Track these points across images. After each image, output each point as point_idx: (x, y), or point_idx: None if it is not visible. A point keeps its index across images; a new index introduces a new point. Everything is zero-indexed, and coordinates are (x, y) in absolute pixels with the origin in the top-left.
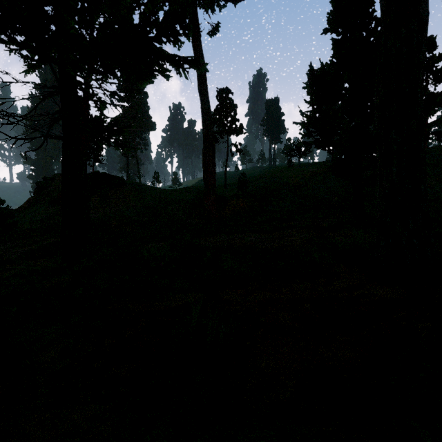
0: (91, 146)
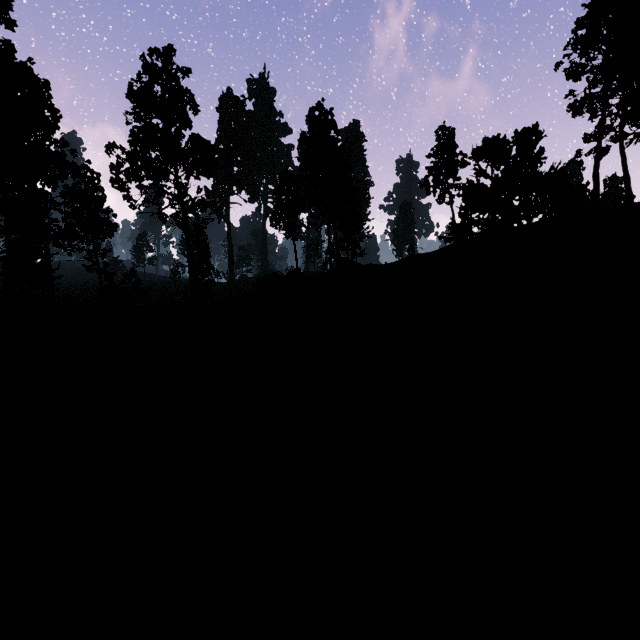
0: None
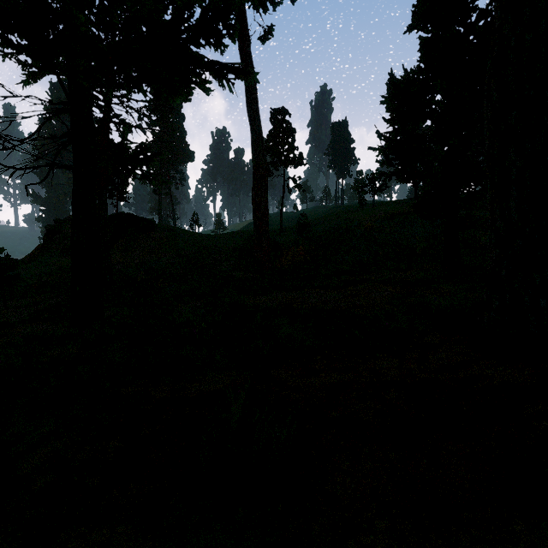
0: (114, 181)
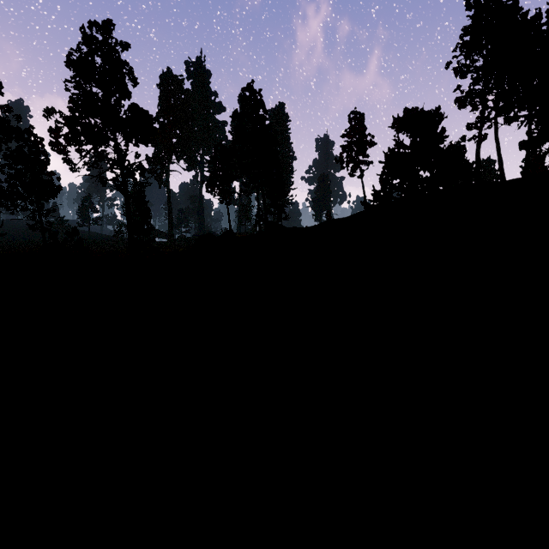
0: None
